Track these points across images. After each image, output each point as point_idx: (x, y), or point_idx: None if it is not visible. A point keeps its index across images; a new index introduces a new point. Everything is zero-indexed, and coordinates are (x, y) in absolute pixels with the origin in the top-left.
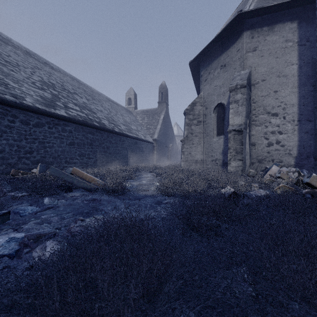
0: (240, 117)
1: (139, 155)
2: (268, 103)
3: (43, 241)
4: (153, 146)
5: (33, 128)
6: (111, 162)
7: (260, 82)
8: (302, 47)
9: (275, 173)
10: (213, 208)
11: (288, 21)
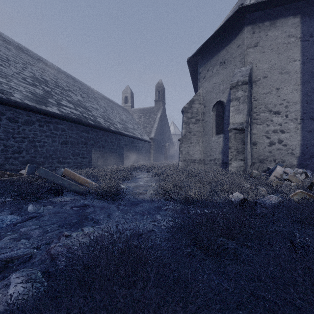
0: (242, 115)
1: (136, 154)
2: (269, 100)
3: (13, 269)
4: (150, 145)
5: (22, 126)
6: (107, 162)
7: (262, 79)
8: (305, 43)
9: (280, 174)
10: (225, 222)
11: (291, 15)
